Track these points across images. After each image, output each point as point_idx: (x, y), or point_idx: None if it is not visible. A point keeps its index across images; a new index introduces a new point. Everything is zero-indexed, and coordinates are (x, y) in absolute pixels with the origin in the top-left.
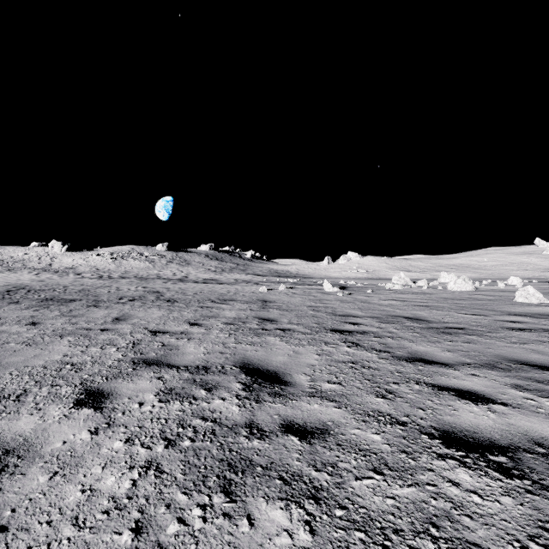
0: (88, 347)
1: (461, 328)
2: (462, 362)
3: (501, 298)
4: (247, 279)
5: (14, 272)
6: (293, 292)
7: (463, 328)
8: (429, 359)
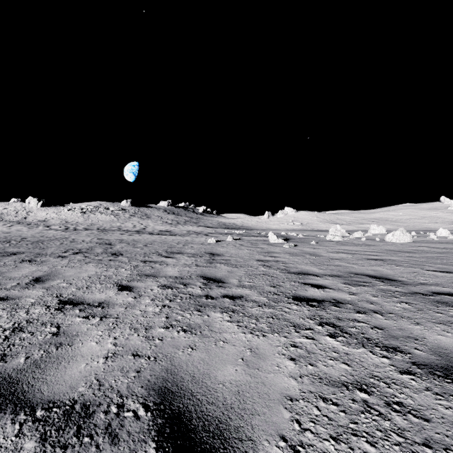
0: None
1: (452, 293)
2: None
3: (449, 251)
4: (198, 230)
5: None
6: (240, 243)
7: None
8: None
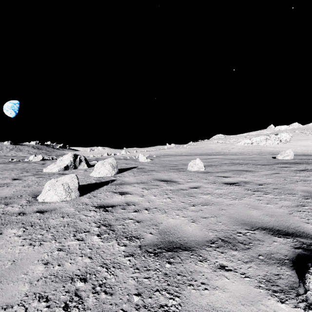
0: None
1: None
2: None
3: None
4: None
5: None
6: None
7: None
8: None
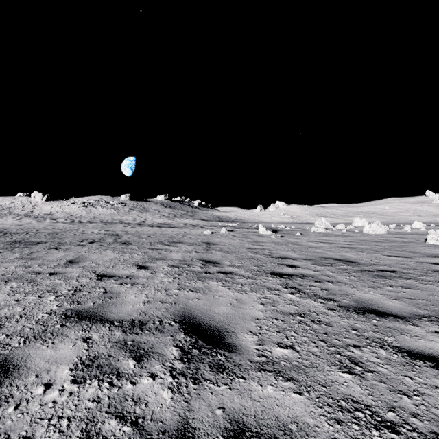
0: (26, 295)
1: (393, 270)
2: (416, 314)
3: (414, 241)
4: (194, 223)
5: (0, 217)
6: (233, 234)
7: (395, 270)
8: (379, 310)
